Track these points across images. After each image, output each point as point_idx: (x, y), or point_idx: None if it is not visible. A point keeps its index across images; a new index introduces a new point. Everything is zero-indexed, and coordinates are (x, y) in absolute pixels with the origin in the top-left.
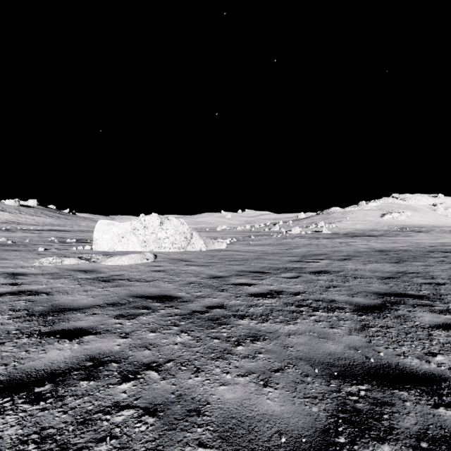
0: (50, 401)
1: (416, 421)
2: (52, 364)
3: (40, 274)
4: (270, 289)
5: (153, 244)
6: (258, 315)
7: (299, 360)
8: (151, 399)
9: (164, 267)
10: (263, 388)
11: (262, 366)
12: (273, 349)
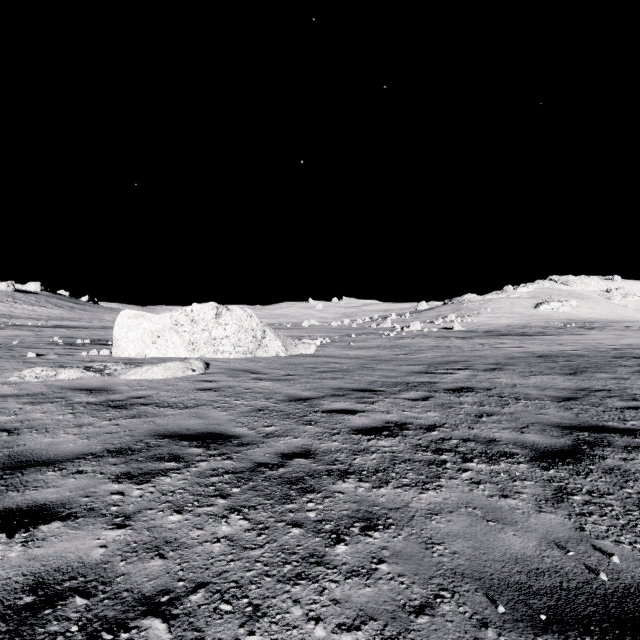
0: None
1: None
2: None
3: (14, 396)
4: (386, 421)
5: (206, 346)
6: (372, 471)
7: (460, 578)
8: None
9: (218, 383)
10: None
11: (388, 596)
12: (406, 549)
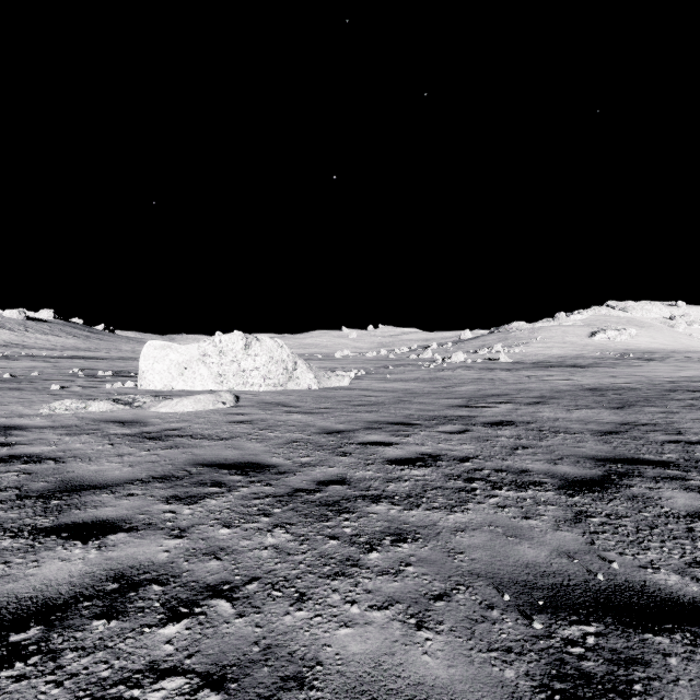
0: (34, 660)
1: (694, 696)
2: (47, 588)
3: (49, 427)
4: (421, 452)
5: (235, 378)
6: (404, 496)
7: (475, 577)
8: (217, 655)
9: (250, 416)
10: (415, 632)
11: (413, 588)
12: (431, 556)
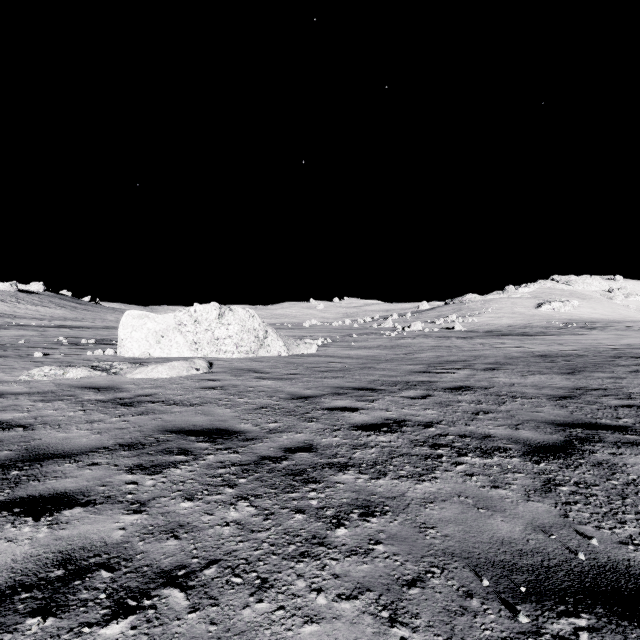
0: None
1: None
2: None
3: (25, 394)
4: (386, 418)
5: (209, 346)
6: (371, 463)
7: (449, 557)
8: None
9: (222, 381)
10: (389, 629)
11: (384, 572)
12: (401, 533)
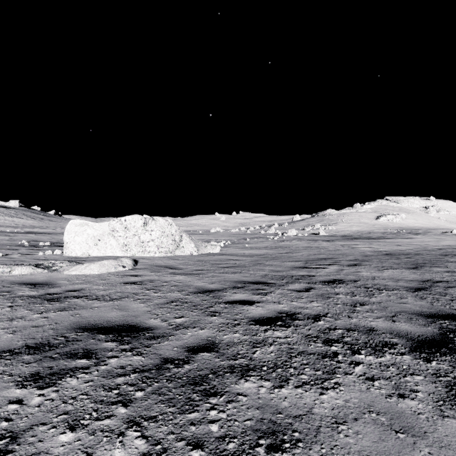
0: None
1: None
2: None
3: None
4: (279, 311)
5: (136, 247)
6: (271, 366)
7: None
8: None
9: (142, 277)
10: None
11: None
12: None
